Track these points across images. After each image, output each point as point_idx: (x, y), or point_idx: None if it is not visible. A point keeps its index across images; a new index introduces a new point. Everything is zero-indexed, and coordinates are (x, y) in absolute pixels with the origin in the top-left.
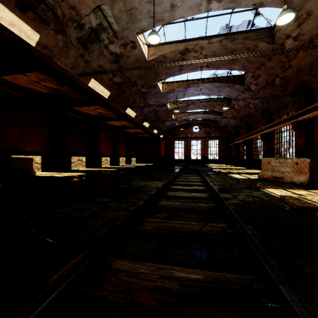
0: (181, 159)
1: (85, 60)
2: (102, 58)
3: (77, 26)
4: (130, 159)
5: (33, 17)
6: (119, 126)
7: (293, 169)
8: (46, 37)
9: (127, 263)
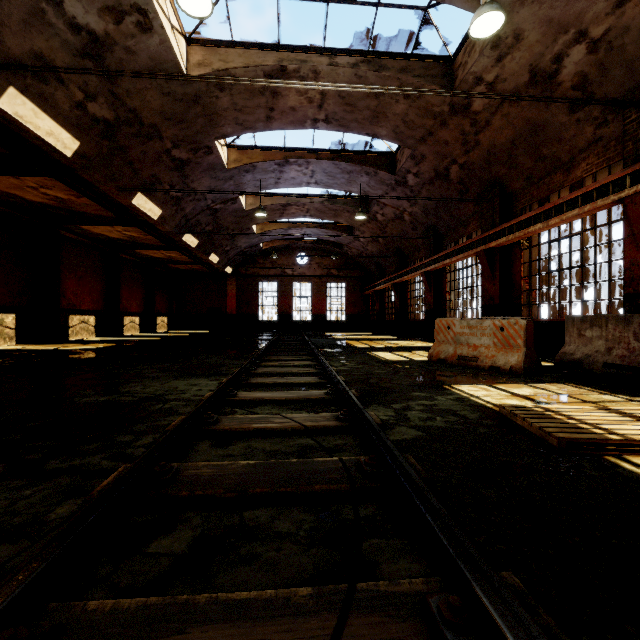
0: (271, 321)
1: None
2: (42, 32)
3: None
4: (153, 321)
5: None
6: (122, 241)
7: (495, 339)
8: None
9: None
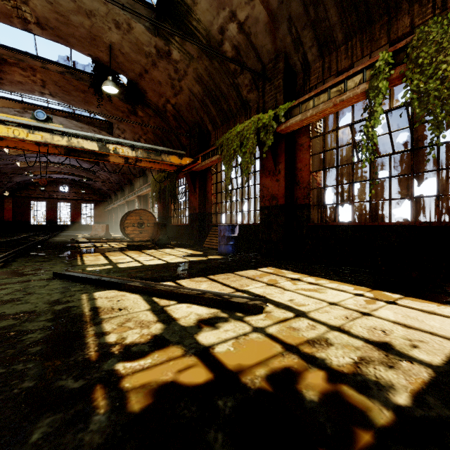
0: (41, 225)
1: None
2: None
3: None
4: None
5: None
6: None
7: (102, 229)
8: None
9: (4, 244)
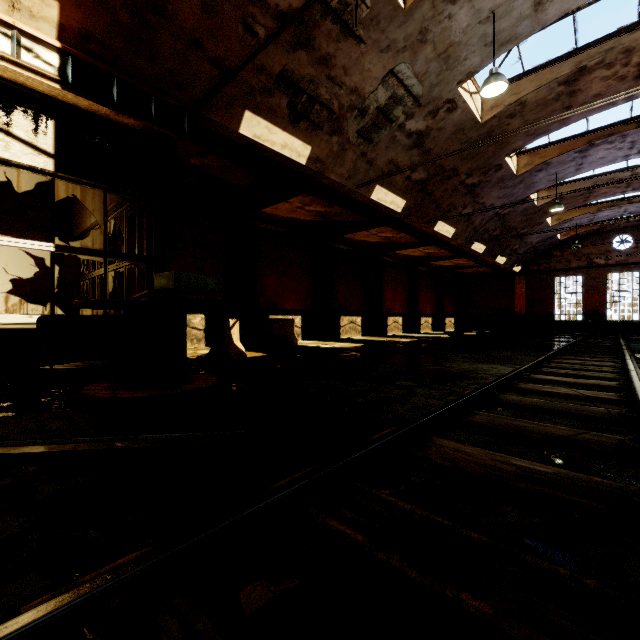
0: (572, 321)
1: (367, 161)
2: (393, 148)
3: (358, 113)
4: (442, 321)
5: (305, 126)
6: (421, 258)
7: None
8: (319, 146)
9: (450, 443)
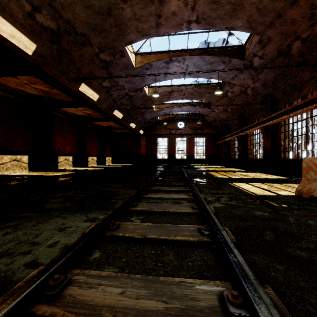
0: (164, 159)
1: None
2: None
3: None
4: (103, 159)
5: None
6: (85, 117)
7: None
8: None
9: None
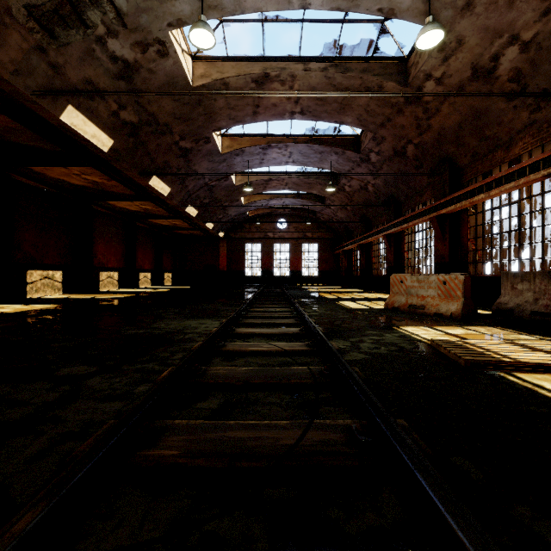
0: (256, 276)
1: (49, 62)
2: (91, 64)
3: None
4: (161, 276)
5: None
6: (139, 213)
7: (439, 291)
8: None
9: None
